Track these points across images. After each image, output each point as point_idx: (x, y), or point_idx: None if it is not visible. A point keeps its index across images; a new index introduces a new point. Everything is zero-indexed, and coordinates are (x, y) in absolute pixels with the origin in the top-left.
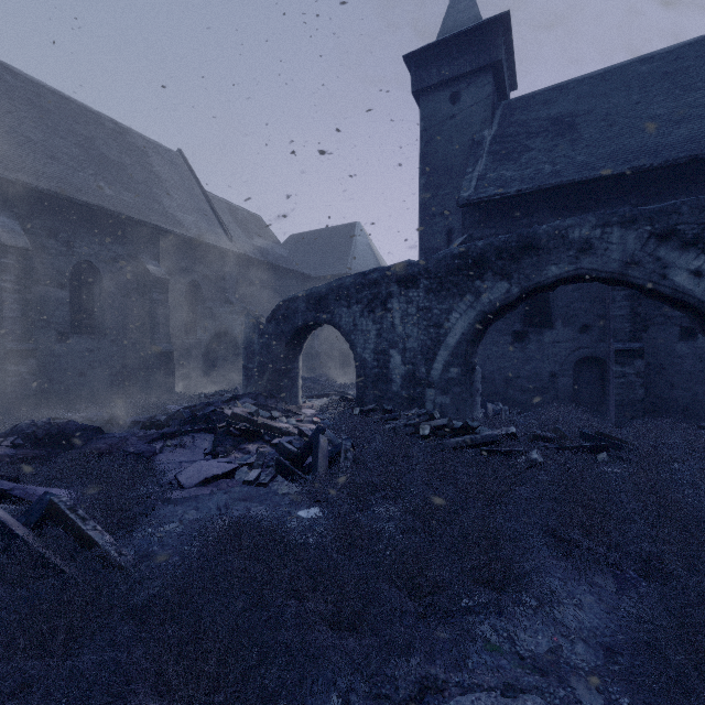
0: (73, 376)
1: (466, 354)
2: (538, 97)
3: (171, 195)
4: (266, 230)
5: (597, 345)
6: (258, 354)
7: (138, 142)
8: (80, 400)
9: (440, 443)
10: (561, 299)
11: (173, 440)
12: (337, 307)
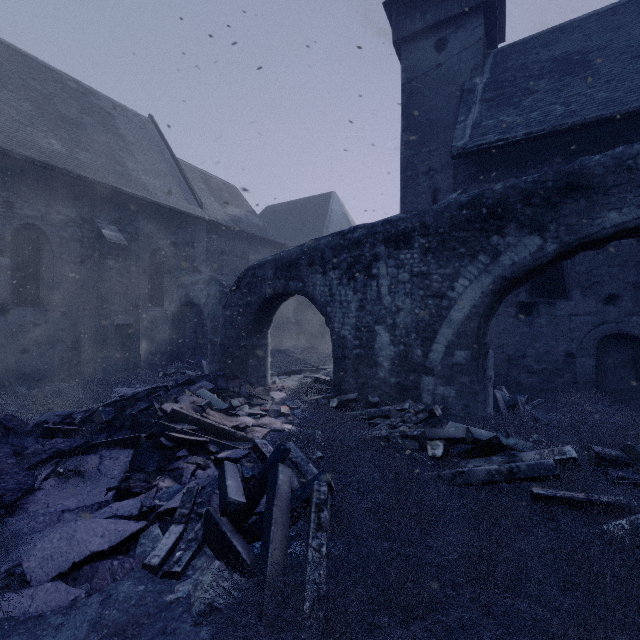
0: (13, 353)
1: (478, 332)
2: (535, 40)
3: (136, 158)
4: (240, 200)
5: (628, 319)
6: (221, 328)
7: (103, 104)
8: (23, 380)
9: (460, 471)
10: (579, 263)
11: (70, 461)
12: (310, 274)
